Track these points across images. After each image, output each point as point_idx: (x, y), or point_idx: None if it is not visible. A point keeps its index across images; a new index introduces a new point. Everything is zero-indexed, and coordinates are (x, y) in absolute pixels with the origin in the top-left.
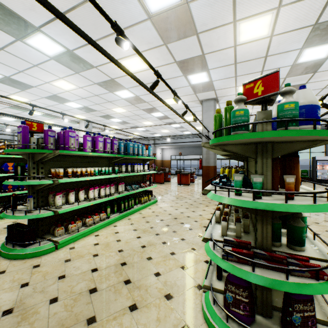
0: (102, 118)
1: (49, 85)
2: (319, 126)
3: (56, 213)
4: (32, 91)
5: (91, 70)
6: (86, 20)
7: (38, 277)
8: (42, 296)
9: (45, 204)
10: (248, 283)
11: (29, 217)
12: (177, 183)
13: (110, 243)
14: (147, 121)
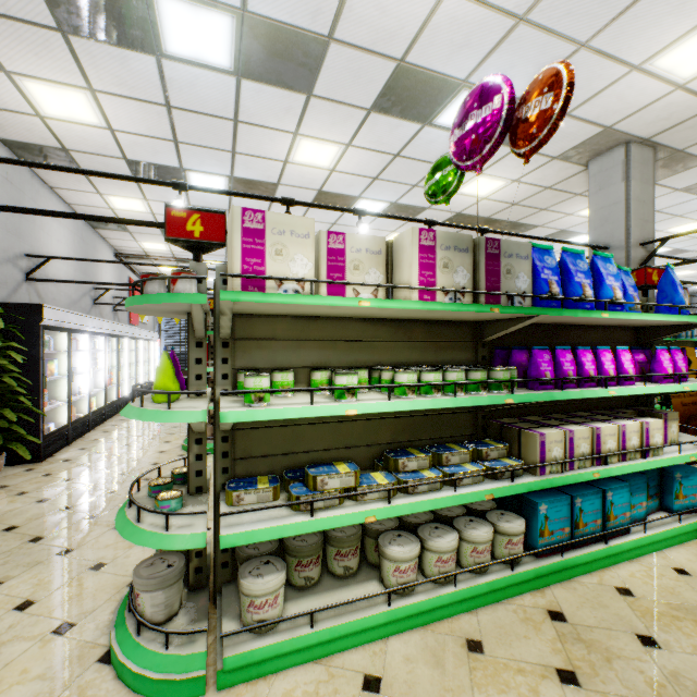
0: None
1: None
2: None
3: None
4: None
5: None
6: None
7: None
8: None
9: None
10: None
11: None
12: None
13: None
14: (683, 271)
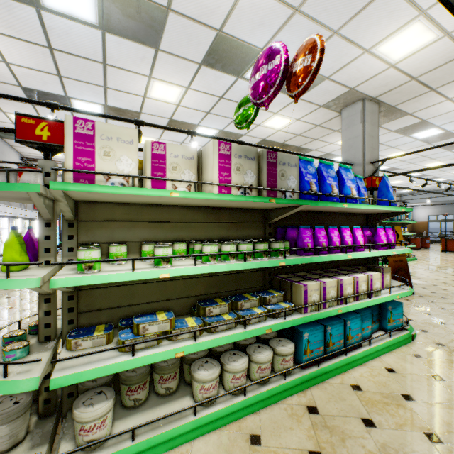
0: None
1: None
2: None
3: None
4: None
5: None
6: None
7: None
8: None
9: None
10: None
11: None
12: (439, 251)
13: None
14: (396, 181)
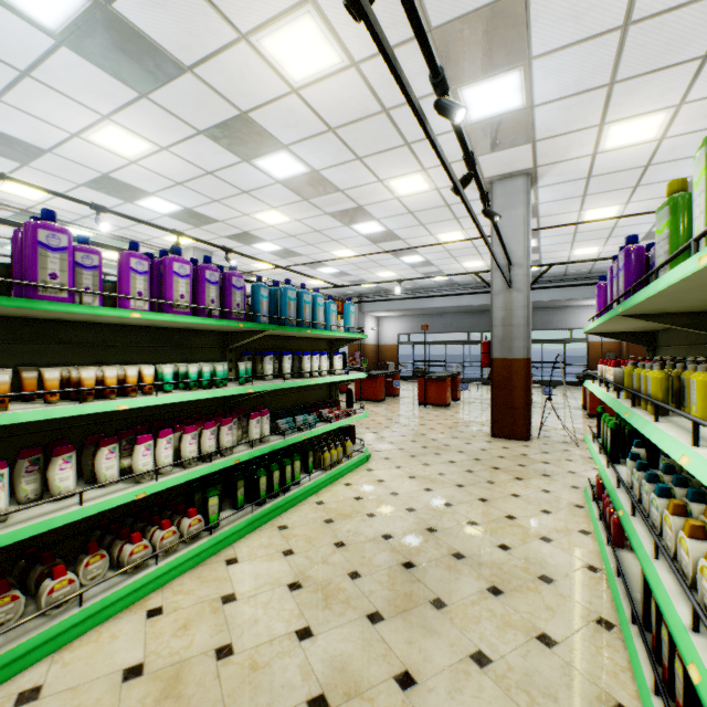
0: (234, 241)
1: (83, 145)
2: None
3: None
4: (48, 167)
5: (181, 82)
6: None
7: None
8: None
9: None
10: None
11: None
12: (416, 401)
13: (190, 667)
14: (344, 249)
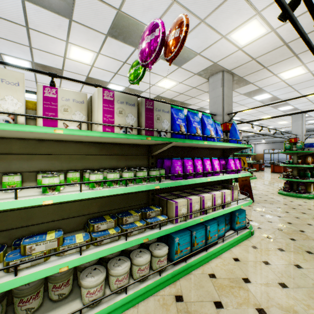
0: None
1: None
2: (313, 148)
3: None
4: None
5: None
6: None
7: None
8: None
9: None
10: (288, 183)
11: None
12: (270, 172)
13: None
14: (245, 127)
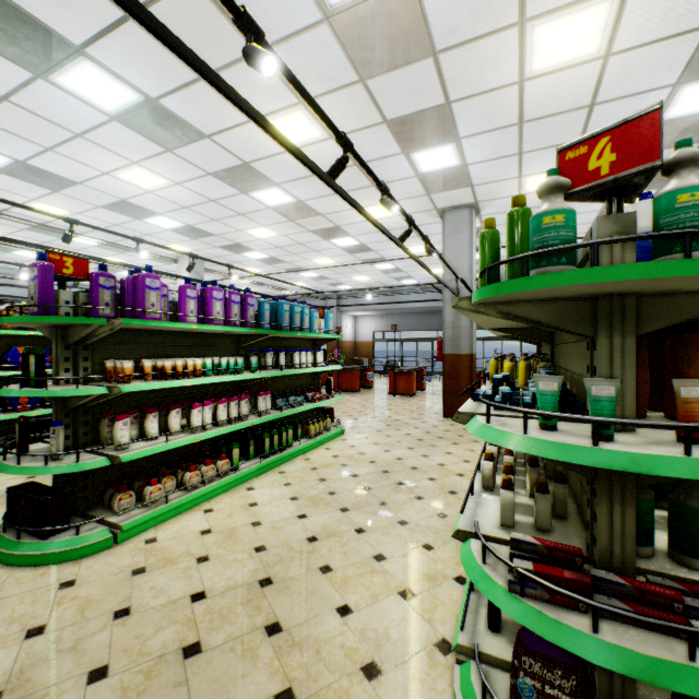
0: (226, 250)
1: (110, 180)
2: None
3: (116, 461)
4: (75, 194)
5: (200, 144)
6: (185, 26)
7: (69, 612)
8: (71, 664)
9: (94, 439)
10: (576, 657)
11: (54, 471)
12: (387, 392)
13: (238, 529)
14: (323, 257)
